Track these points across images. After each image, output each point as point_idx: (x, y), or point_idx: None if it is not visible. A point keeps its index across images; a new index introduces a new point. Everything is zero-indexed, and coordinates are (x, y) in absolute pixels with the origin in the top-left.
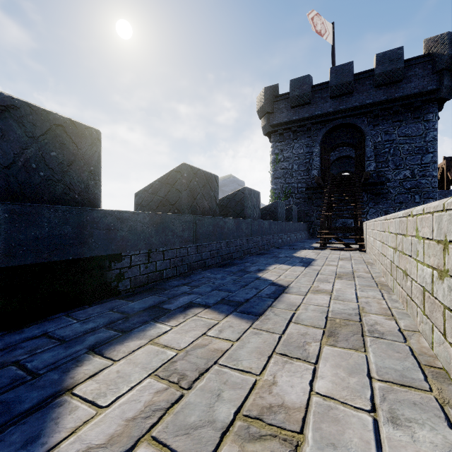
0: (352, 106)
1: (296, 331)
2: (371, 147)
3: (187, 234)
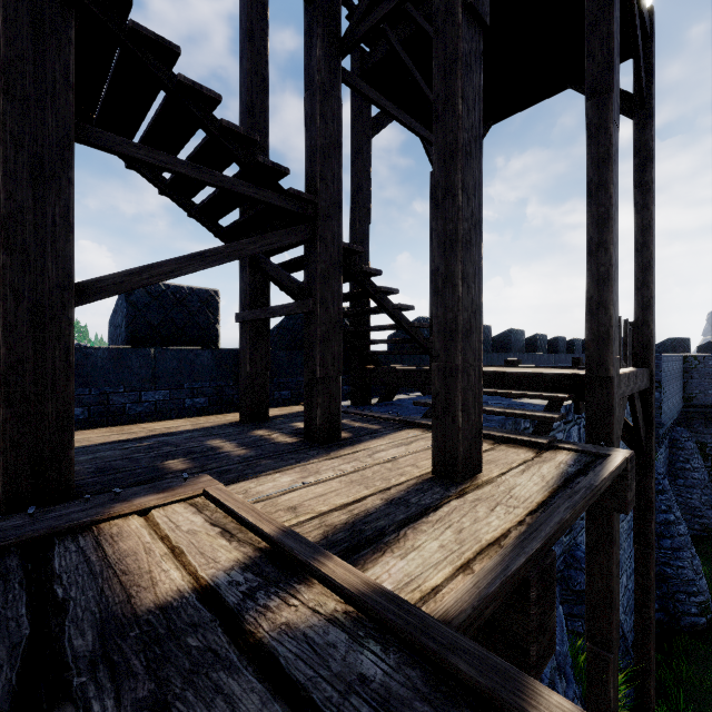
0: None
1: None
2: None
3: None
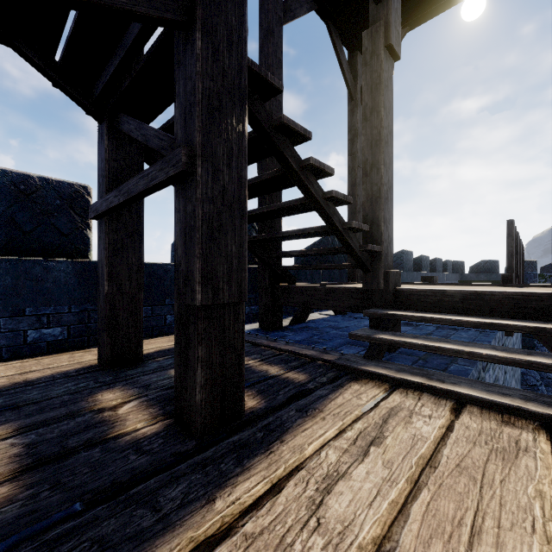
0: None
1: None
2: None
3: None
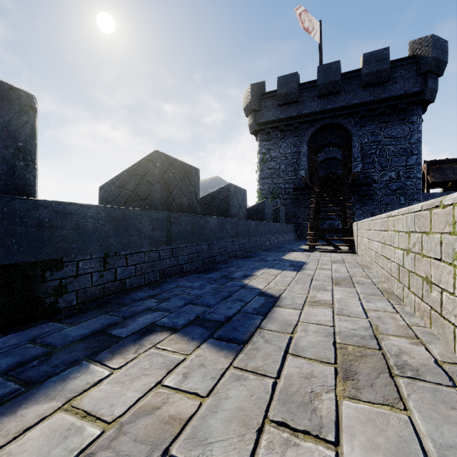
0: (340, 106)
1: (297, 369)
2: (358, 148)
3: (159, 235)
